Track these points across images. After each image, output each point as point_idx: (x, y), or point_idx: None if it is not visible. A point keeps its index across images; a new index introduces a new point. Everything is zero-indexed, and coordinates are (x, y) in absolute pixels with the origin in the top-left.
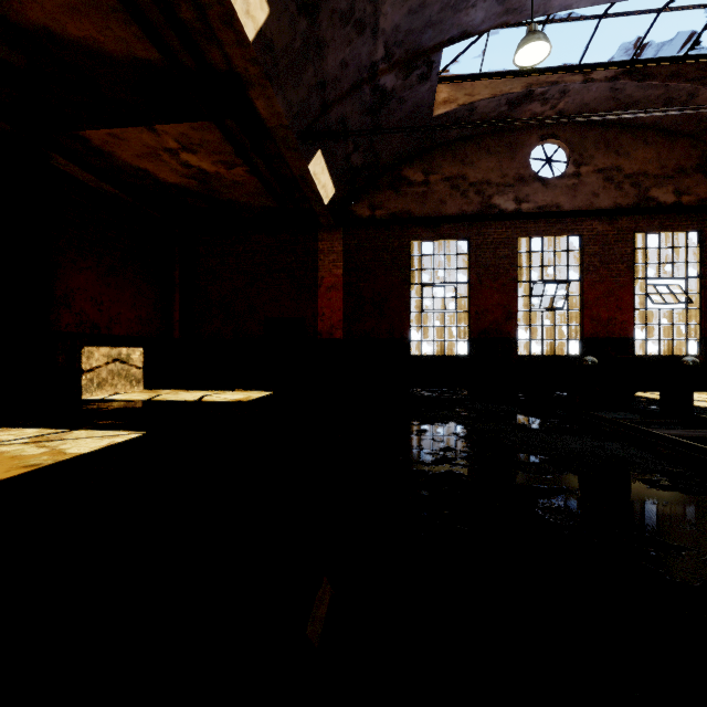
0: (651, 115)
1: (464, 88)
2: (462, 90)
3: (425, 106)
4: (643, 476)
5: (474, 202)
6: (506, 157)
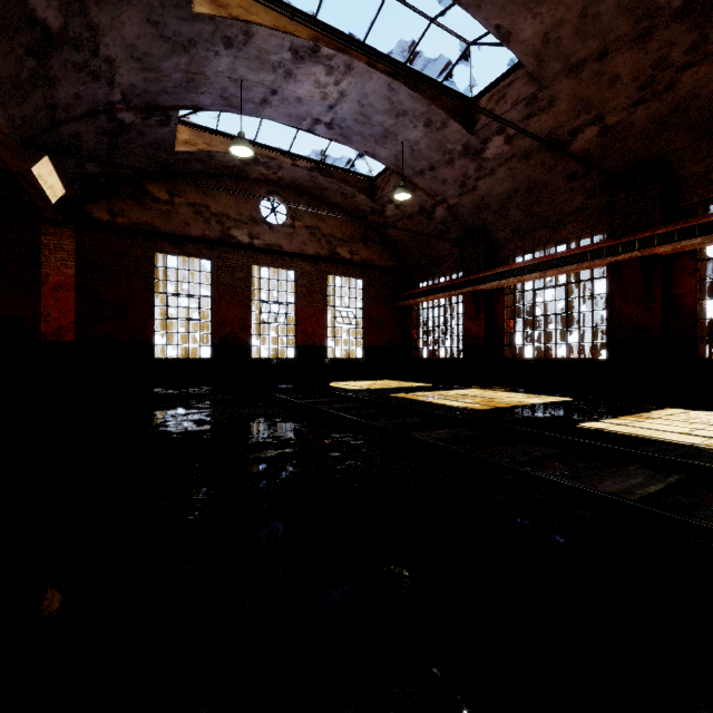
0: (336, 199)
1: (204, 137)
2: (202, 138)
3: (167, 142)
4: (271, 419)
5: (216, 230)
6: (242, 199)
